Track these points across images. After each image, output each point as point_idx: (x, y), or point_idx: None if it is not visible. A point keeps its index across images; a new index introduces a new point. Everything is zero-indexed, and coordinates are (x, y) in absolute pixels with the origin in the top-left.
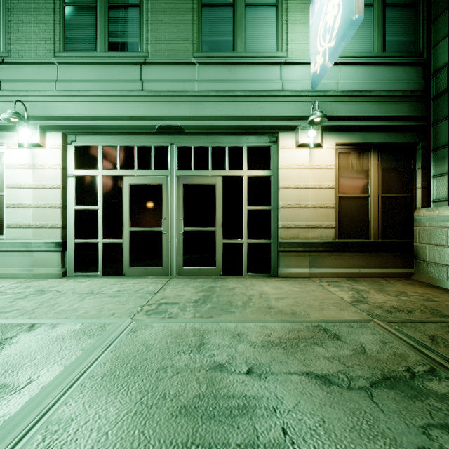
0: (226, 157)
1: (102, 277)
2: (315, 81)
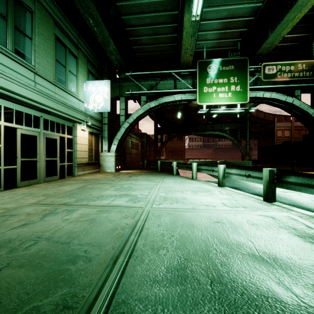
0: (61, 128)
1: (8, 190)
2: (88, 111)
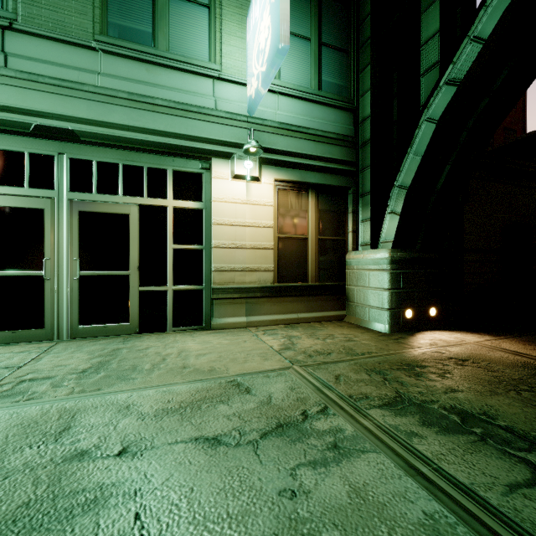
0: (145, 181)
1: None
2: (251, 106)
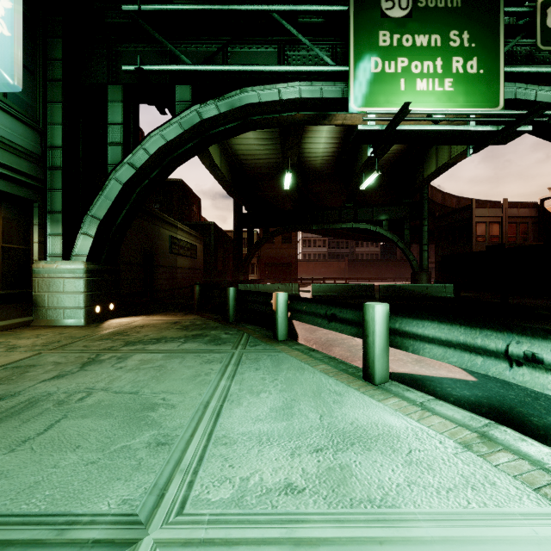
0: None
1: None
2: None
